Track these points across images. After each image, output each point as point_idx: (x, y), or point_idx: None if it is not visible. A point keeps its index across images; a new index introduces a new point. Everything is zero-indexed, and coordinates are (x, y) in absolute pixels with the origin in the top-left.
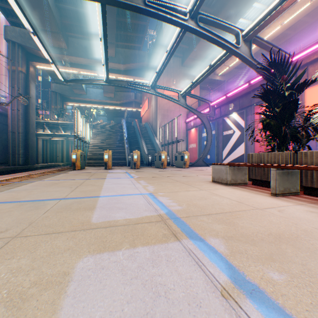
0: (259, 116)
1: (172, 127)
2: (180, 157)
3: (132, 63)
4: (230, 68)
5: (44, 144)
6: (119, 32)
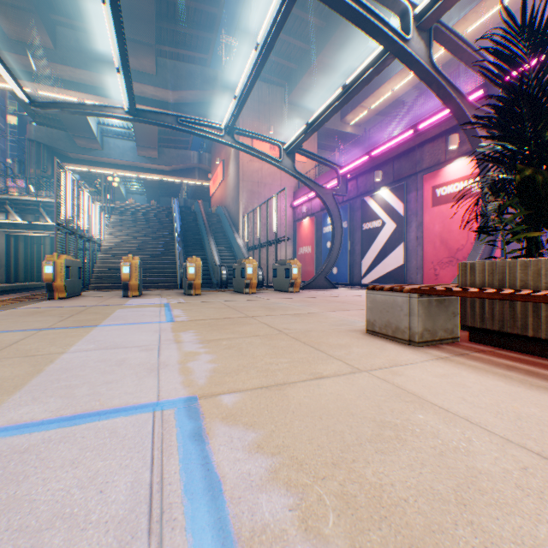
0: (432, 192)
1: (267, 213)
2: (283, 271)
3: (191, 90)
4: (371, 112)
5: (12, 244)
6: (162, 23)
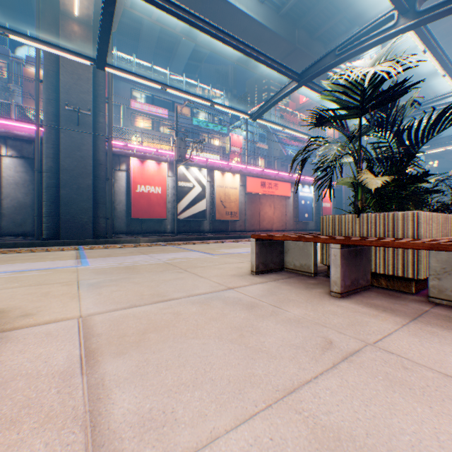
0: None
1: None
2: None
3: None
4: None
5: None
6: None
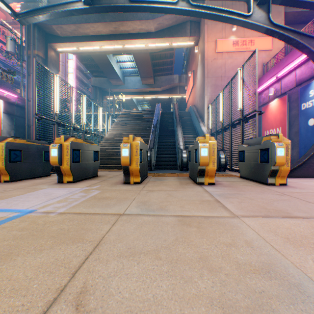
0: None
1: (230, 94)
2: (254, 152)
3: (165, 15)
4: None
5: None
6: None
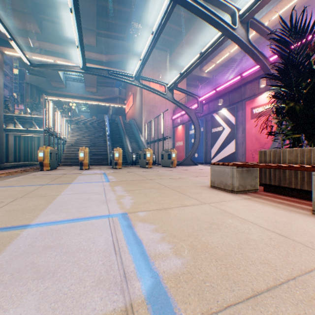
0: (250, 111)
1: (158, 123)
2: (167, 155)
3: (115, 55)
4: (217, 65)
5: (17, 141)
6: (100, 18)
